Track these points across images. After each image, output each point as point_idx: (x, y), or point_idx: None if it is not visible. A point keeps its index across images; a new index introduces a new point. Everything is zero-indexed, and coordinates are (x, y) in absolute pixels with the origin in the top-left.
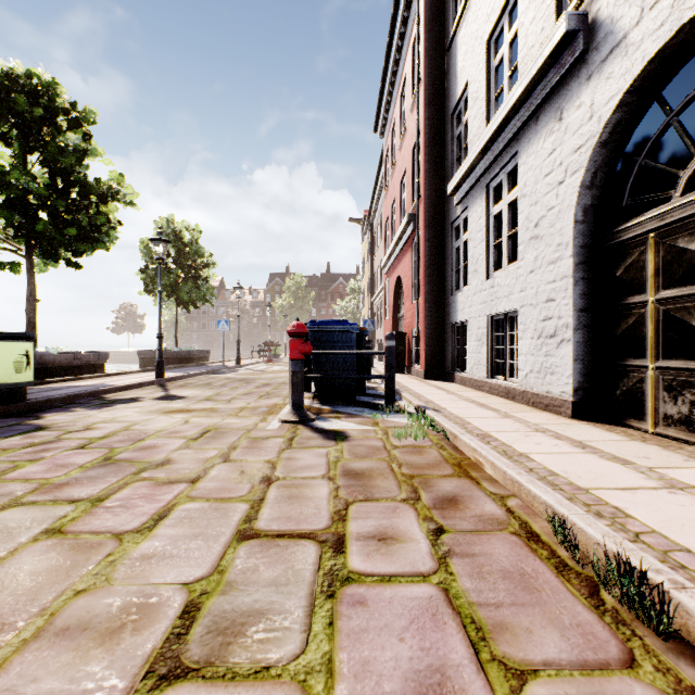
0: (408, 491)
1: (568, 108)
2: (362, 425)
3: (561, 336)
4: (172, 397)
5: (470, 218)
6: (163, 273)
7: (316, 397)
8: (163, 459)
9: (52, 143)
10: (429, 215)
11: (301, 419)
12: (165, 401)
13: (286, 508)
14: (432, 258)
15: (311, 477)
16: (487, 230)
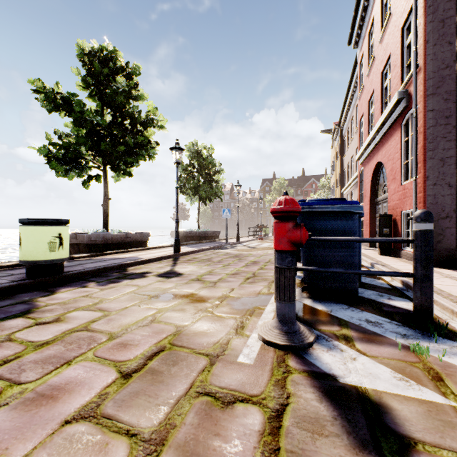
0: None
1: None
2: (407, 377)
3: None
4: (171, 274)
5: None
6: (190, 179)
7: (305, 290)
8: None
9: (109, 88)
10: (432, 82)
11: (291, 344)
12: (162, 278)
13: None
14: (437, 130)
15: None
16: None
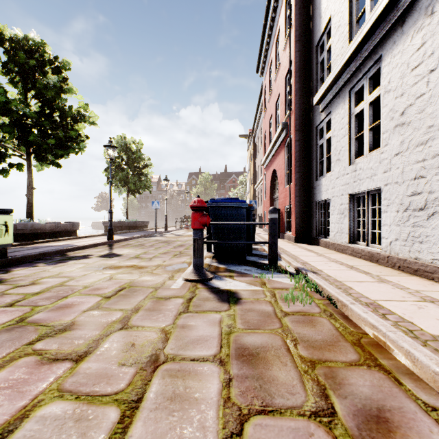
0: (315, 393)
1: None
2: (251, 285)
3: (433, 208)
4: (111, 255)
5: (333, 120)
6: (118, 171)
7: (214, 257)
8: (68, 323)
9: (39, 82)
10: (298, 122)
11: (200, 279)
12: (105, 258)
13: (162, 425)
14: (301, 154)
15: (201, 358)
16: (349, 127)
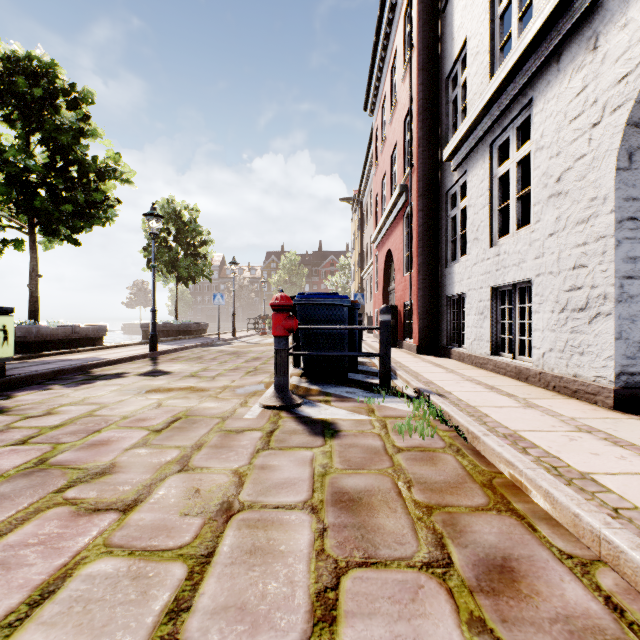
0: (430, 543)
1: (607, 31)
2: (354, 412)
3: (597, 309)
4: (157, 373)
5: (470, 183)
6: (164, 250)
7: (304, 375)
8: (106, 465)
9: (49, 122)
10: (422, 184)
11: (285, 405)
12: (148, 377)
13: (241, 580)
14: (426, 229)
15: (287, 505)
16: (490, 194)
